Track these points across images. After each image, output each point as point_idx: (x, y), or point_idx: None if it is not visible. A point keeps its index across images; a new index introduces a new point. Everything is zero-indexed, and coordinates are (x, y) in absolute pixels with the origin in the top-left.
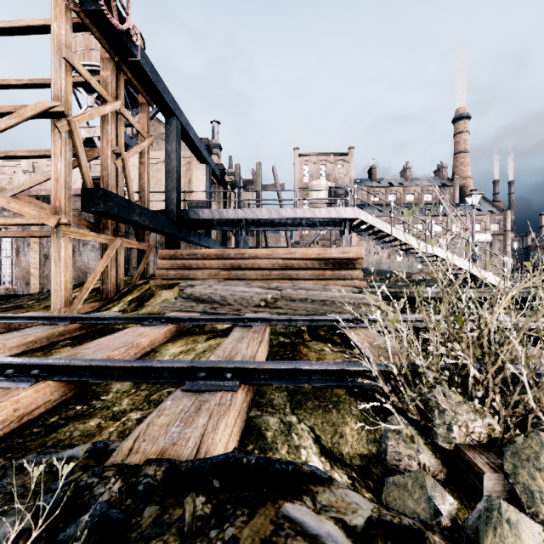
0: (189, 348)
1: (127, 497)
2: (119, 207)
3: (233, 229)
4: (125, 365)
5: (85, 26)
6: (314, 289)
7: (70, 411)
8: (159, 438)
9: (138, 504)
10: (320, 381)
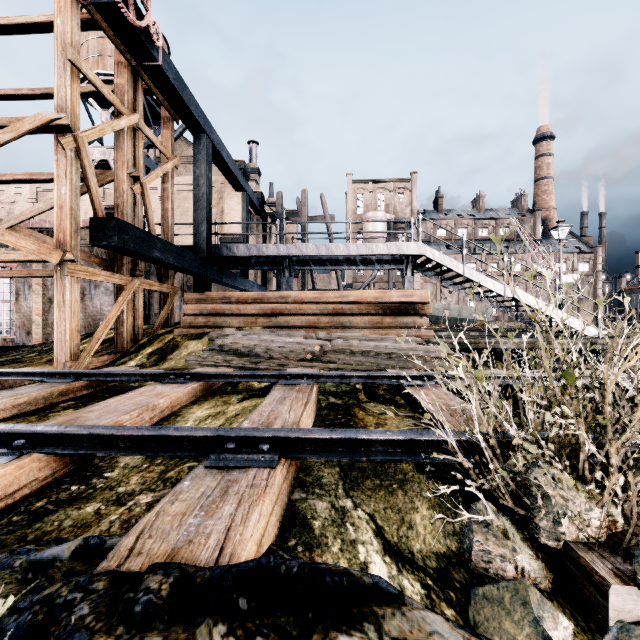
0: (219, 410)
1: (119, 623)
2: (136, 241)
3: (274, 268)
4: (134, 434)
5: (95, 23)
6: (371, 339)
7: (63, 493)
8: (170, 533)
9: (133, 634)
10: (382, 454)
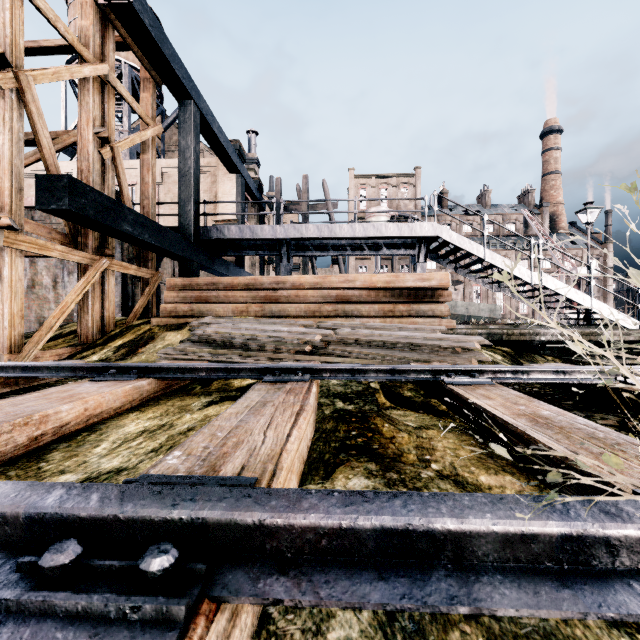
0: (165, 422)
1: None
2: (98, 208)
3: (270, 253)
4: None
5: None
6: (385, 328)
7: None
8: None
9: None
10: (507, 581)
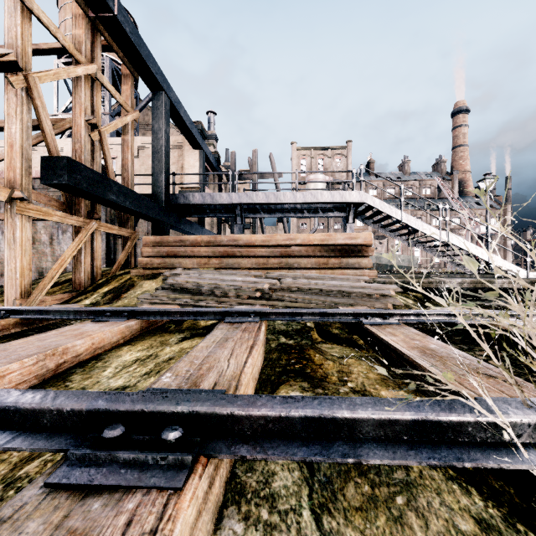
0: (151, 353)
1: None
2: (89, 182)
3: (227, 215)
4: None
5: None
6: (319, 278)
7: None
8: None
9: None
10: (379, 446)
